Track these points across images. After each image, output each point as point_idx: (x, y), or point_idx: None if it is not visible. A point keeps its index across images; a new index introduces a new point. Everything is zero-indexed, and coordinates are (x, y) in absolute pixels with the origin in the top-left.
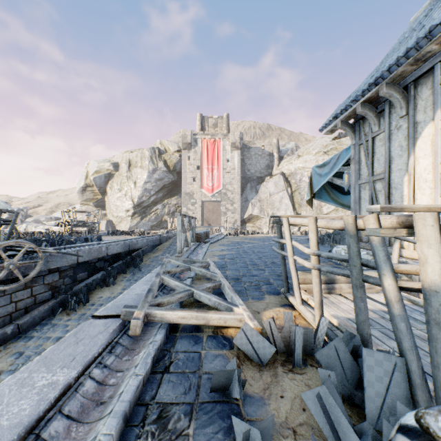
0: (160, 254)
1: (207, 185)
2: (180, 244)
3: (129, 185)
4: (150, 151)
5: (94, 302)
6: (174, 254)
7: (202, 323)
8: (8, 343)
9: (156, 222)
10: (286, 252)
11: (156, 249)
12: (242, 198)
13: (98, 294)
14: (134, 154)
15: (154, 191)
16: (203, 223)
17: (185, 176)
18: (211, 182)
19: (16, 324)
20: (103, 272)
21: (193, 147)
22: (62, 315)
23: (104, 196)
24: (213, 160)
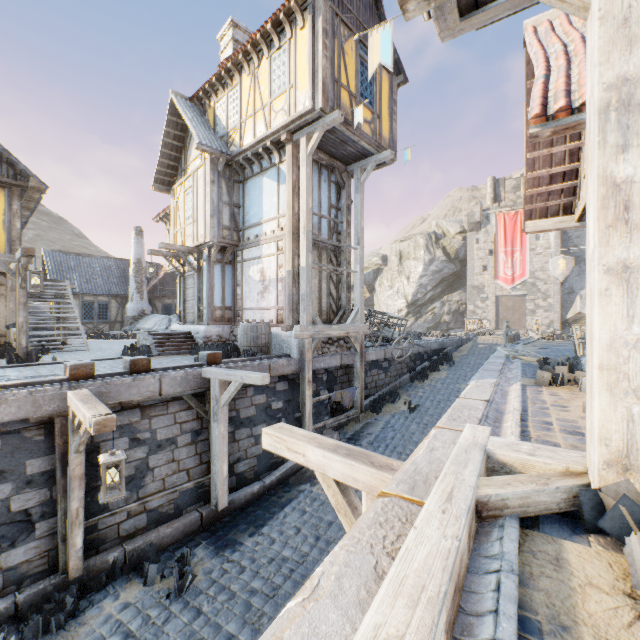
0: (465, 354)
1: (504, 274)
2: (505, 341)
3: (401, 280)
4: (425, 238)
5: (431, 379)
6: (479, 355)
7: (534, 361)
8: (398, 390)
9: (432, 324)
10: (574, 340)
11: (459, 350)
12: (562, 288)
13: (431, 376)
14: (404, 243)
15: (431, 287)
16: (498, 325)
17: (472, 264)
18: (510, 270)
19: (399, 382)
20: (428, 362)
21: (482, 226)
22: (416, 383)
23: (372, 294)
24: (514, 240)
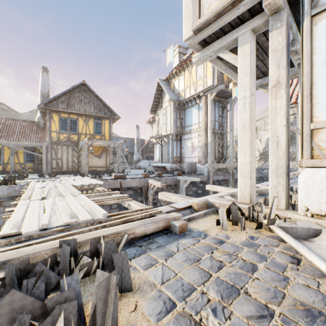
0: None
1: None
2: None
3: (256, 142)
4: None
5: None
6: None
7: None
8: None
9: None
10: None
11: None
12: None
13: None
14: (258, 122)
15: None
16: None
17: None
18: None
19: None
20: (266, 181)
21: None
22: None
23: None
24: None
